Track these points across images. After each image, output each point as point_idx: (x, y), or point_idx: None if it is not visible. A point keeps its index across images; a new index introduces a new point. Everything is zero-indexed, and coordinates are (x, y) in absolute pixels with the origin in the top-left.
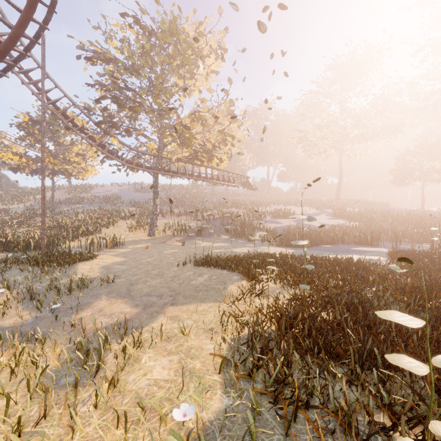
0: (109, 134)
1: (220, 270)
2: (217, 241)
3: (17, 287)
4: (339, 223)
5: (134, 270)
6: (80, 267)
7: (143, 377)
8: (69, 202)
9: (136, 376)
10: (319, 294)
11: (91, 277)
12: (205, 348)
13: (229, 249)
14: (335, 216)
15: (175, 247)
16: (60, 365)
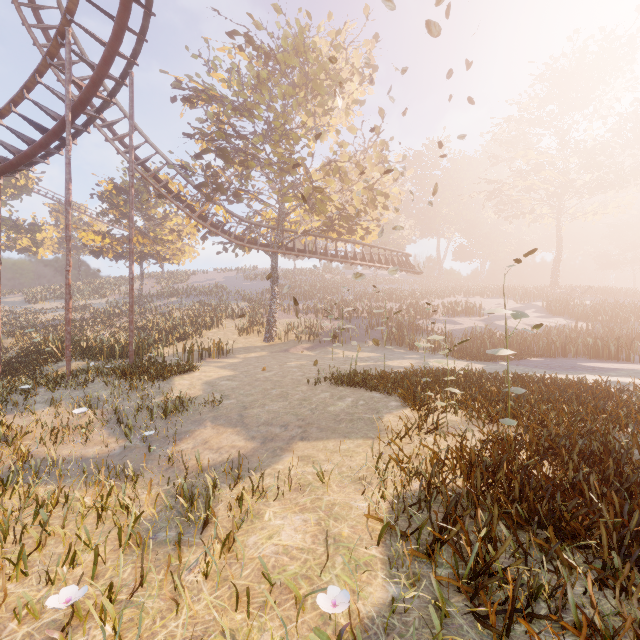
0: (212, 201)
1: (370, 392)
2: (362, 350)
3: (101, 406)
4: (557, 324)
5: (247, 388)
6: (177, 382)
7: (268, 540)
8: (162, 296)
9: (258, 538)
10: (533, 435)
11: (191, 396)
12: (355, 506)
13: (380, 362)
14: (550, 312)
15: (302, 358)
16: (157, 513)
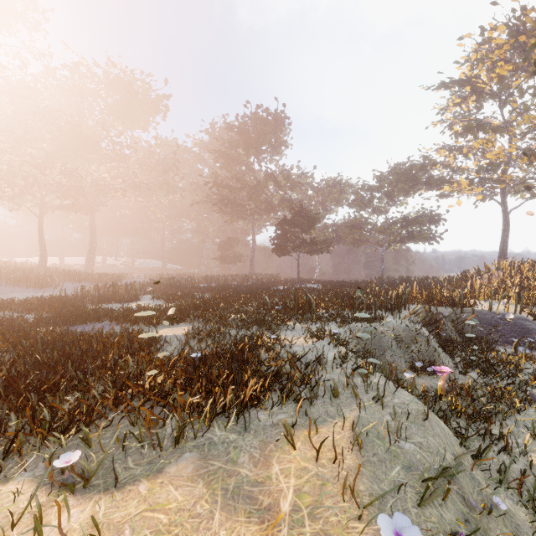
0: None
1: None
2: None
3: None
4: None
5: None
6: None
7: None
8: None
9: None
10: None
11: None
12: None
13: None
14: None
15: None
16: None
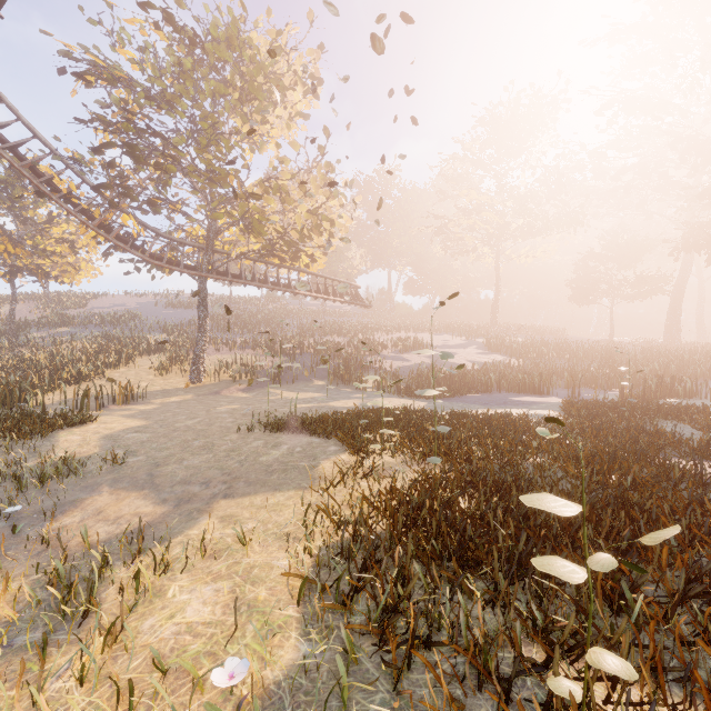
0: (118, 208)
1: (309, 437)
2: (306, 390)
3: None
4: (495, 360)
5: (161, 441)
6: (62, 439)
7: (169, 621)
8: (46, 324)
9: (157, 620)
10: (458, 471)
11: (82, 455)
12: (277, 565)
13: (325, 403)
14: (489, 349)
15: (235, 401)
16: (17, 613)
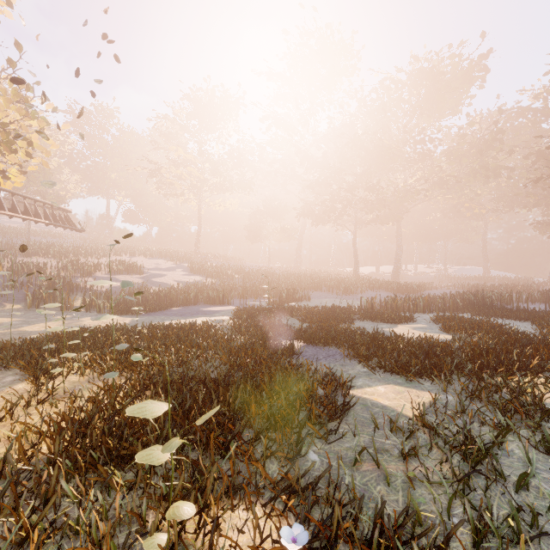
0: None
1: None
2: None
3: None
4: (196, 280)
5: None
6: None
7: None
8: None
9: None
10: (138, 378)
11: None
12: None
13: (15, 329)
14: (192, 271)
15: None
16: None
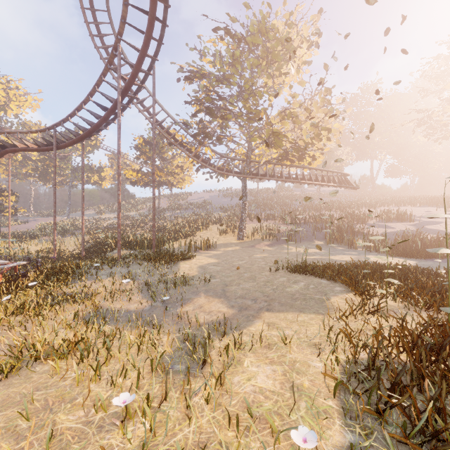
0: (203, 145)
1: (318, 279)
2: (309, 247)
3: (137, 279)
4: None
5: (227, 272)
6: (181, 266)
7: (247, 381)
8: (171, 209)
9: (240, 379)
10: None
11: (190, 275)
12: (312, 365)
13: (325, 256)
14: None
15: (264, 252)
16: (172, 352)
